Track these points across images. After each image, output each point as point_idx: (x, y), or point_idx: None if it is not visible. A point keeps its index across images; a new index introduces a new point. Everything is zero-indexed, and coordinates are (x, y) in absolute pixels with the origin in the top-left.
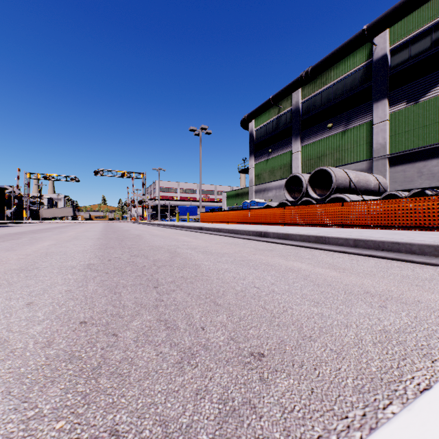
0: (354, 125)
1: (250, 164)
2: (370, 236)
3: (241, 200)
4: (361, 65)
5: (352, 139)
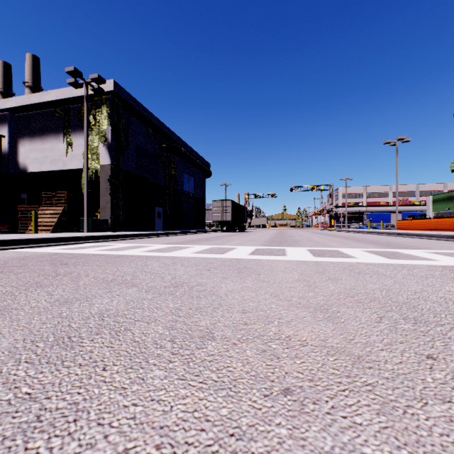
0: None
1: None
2: None
3: None
4: None
5: None
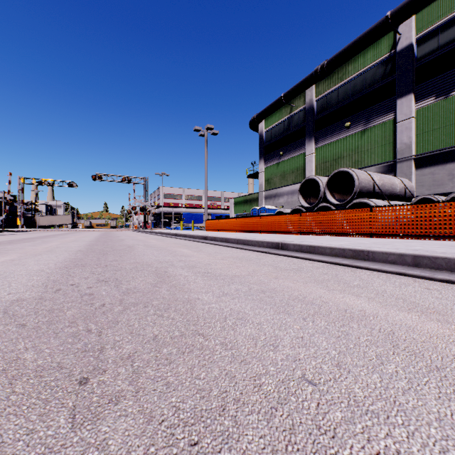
0: (375, 124)
1: (259, 168)
2: (428, 250)
3: (249, 207)
4: (382, 57)
5: (373, 139)
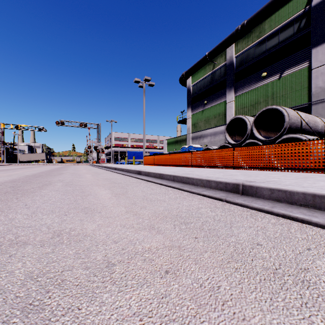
0: (290, 72)
1: (187, 115)
2: None
3: (179, 146)
4: (297, 13)
5: (288, 85)
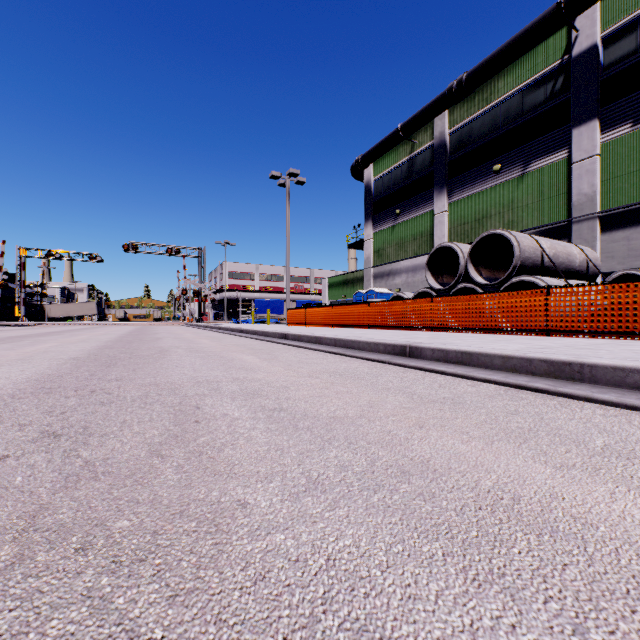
0: (538, 166)
1: (365, 233)
2: None
3: (351, 290)
4: (550, 66)
5: (536, 189)
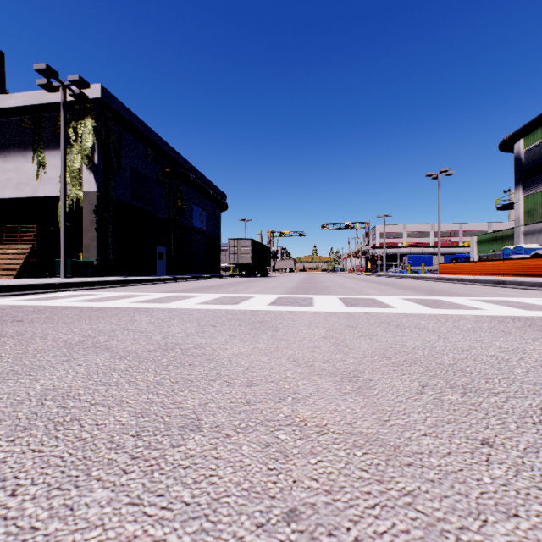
0: None
1: (514, 197)
2: None
3: (500, 246)
4: None
5: None
